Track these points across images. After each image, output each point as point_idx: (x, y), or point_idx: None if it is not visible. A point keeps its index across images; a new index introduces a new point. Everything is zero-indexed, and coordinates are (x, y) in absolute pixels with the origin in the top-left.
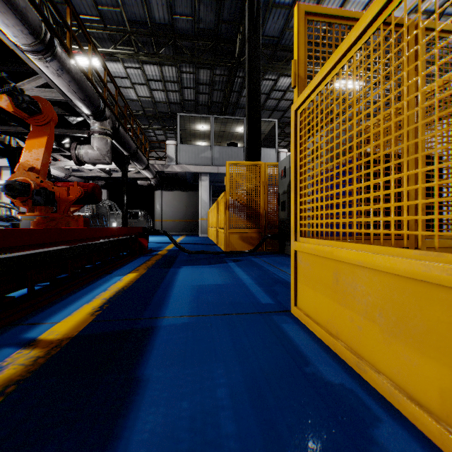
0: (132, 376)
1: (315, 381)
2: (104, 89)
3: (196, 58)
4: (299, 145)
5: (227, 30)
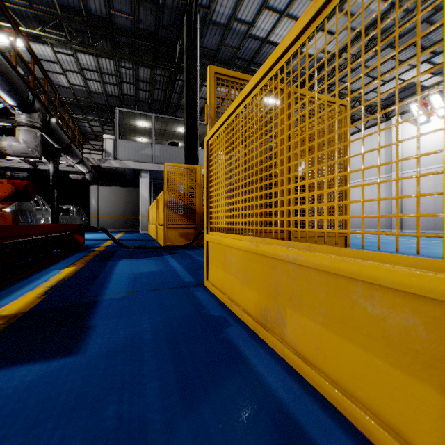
0: (83, 325)
1: (205, 316)
2: (31, 77)
3: (136, 56)
4: (209, 167)
5: (167, 35)
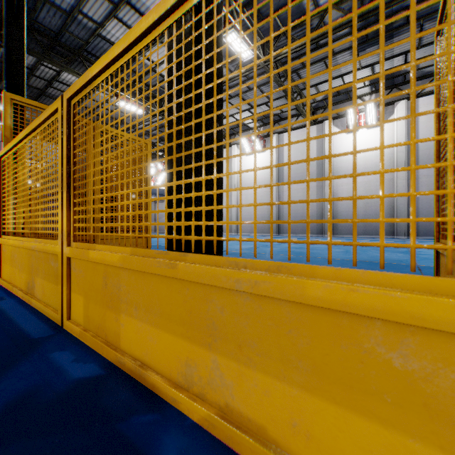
0: None
1: None
2: None
3: None
4: (4, 180)
5: None
